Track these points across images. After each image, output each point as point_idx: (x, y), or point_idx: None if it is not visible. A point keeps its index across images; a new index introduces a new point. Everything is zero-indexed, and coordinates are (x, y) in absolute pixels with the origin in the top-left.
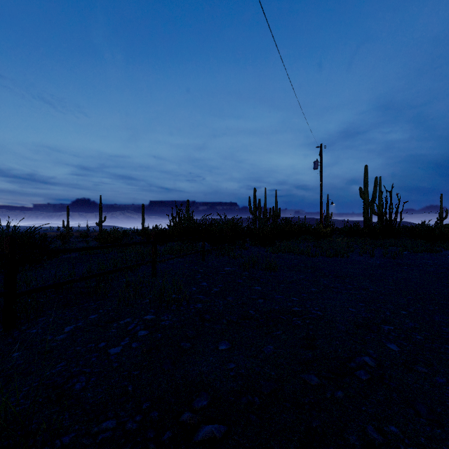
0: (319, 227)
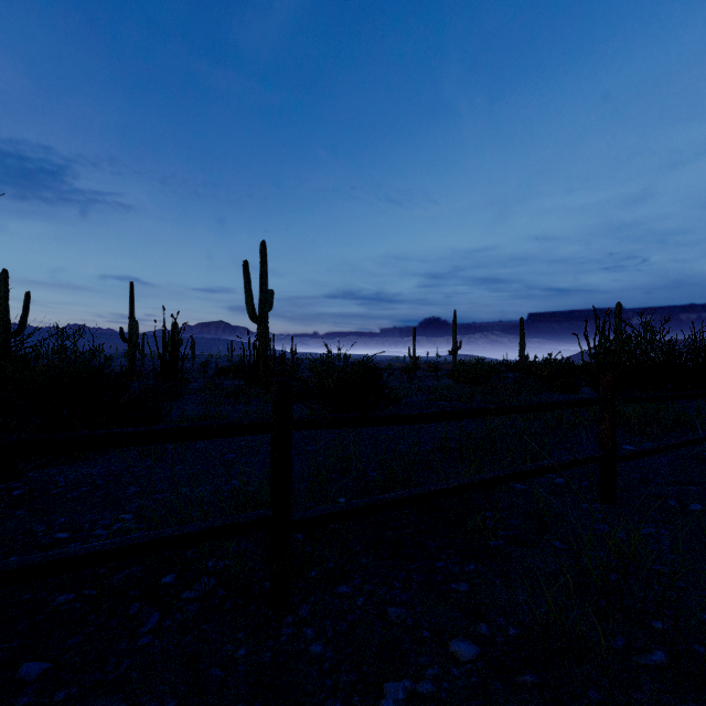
0: None
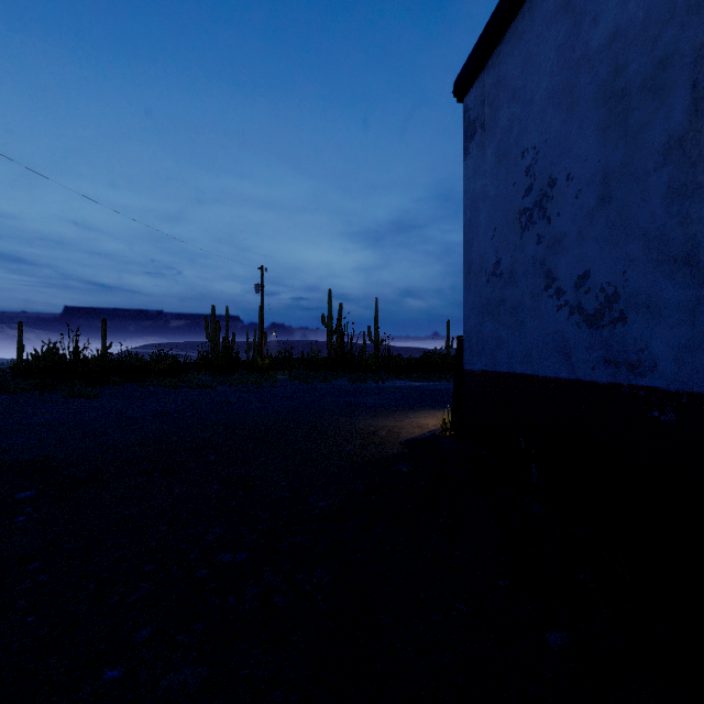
0: (256, 360)
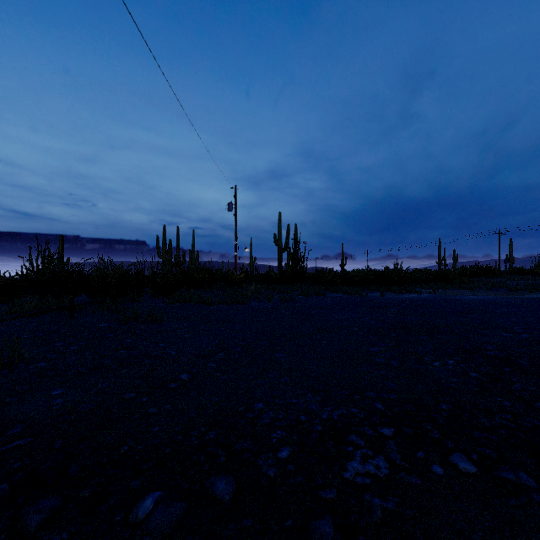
0: (233, 274)
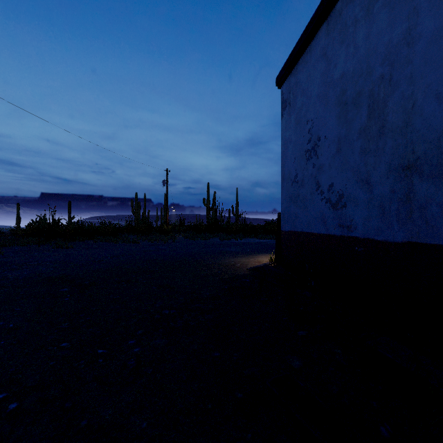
0: (163, 226)
